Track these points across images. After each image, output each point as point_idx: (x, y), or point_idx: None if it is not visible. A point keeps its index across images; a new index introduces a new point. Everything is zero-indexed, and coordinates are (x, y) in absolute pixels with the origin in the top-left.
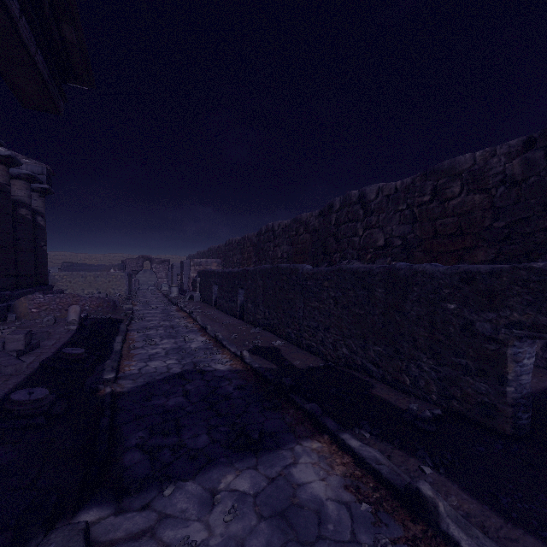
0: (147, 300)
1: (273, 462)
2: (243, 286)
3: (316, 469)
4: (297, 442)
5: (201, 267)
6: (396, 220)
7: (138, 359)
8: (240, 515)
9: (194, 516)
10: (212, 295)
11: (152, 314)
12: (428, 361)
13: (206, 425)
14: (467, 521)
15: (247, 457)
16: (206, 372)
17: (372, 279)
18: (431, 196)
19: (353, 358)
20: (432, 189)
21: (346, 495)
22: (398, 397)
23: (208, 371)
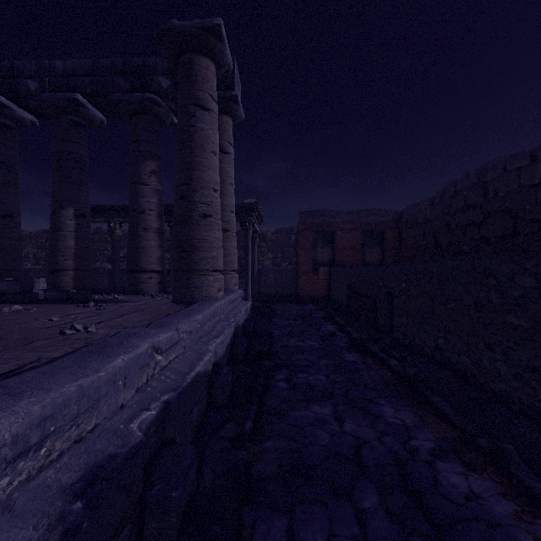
0: None
1: None
2: (44, 277)
3: None
4: None
5: None
6: None
7: None
8: None
9: None
10: None
11: None
12: None
13: None
14: None
15: None
16: None
17: None
18: None
19: None
20: None
21: None
22: None
23: None
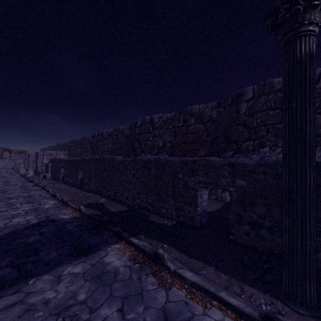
0: (7, 179)
1: (95, 257)
2: (81, 168)
3: (117, 256)
4: (108, 246)
5: (52, 157)
6: (167, 133)
7: (3, 218)
8: (75, 282)
9: (48, 289)
10: (60, 174)
11: (12, 189)
12: (172, 201)
13: (55, 247)
14: (174, 259)
15: (80, 258)
16: (55, 220)
17: (150, 164)
18: (182, 123)
19: (142, 204)
20: (183, 120)
21: (129, 263)
22: (160, 219)
23: (57, 220)
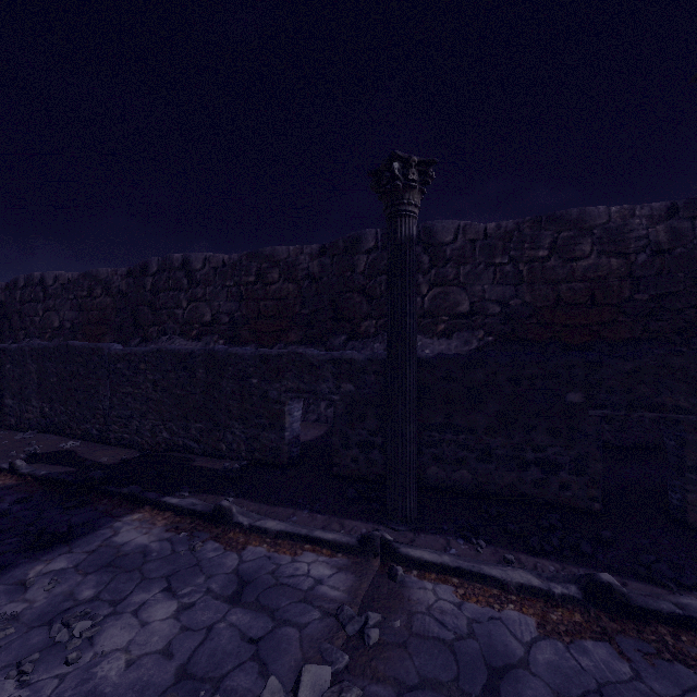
0: None
1: (92, 541)
2: None
3: (139, 530)
4: (116, 520)
5: None
6: (224, 295)
7: None
8: (63, 581)
9: (4, 603)
10: None
11: None
12: (240, 426)
13: None
14: (248, 511)
15: (57, 549)
16: None
17: (194, 361)
18: (256, 277)
19: (175, 440)
20: (257, 271)
21: (168, 534)
22: (216, 462)
23: None
